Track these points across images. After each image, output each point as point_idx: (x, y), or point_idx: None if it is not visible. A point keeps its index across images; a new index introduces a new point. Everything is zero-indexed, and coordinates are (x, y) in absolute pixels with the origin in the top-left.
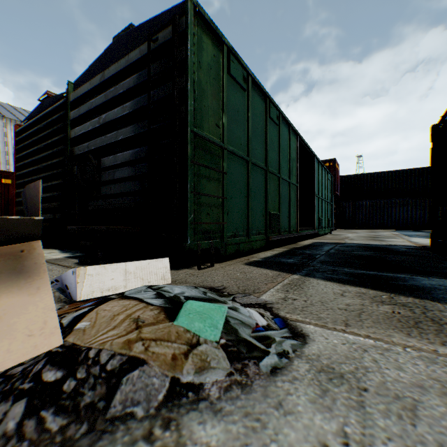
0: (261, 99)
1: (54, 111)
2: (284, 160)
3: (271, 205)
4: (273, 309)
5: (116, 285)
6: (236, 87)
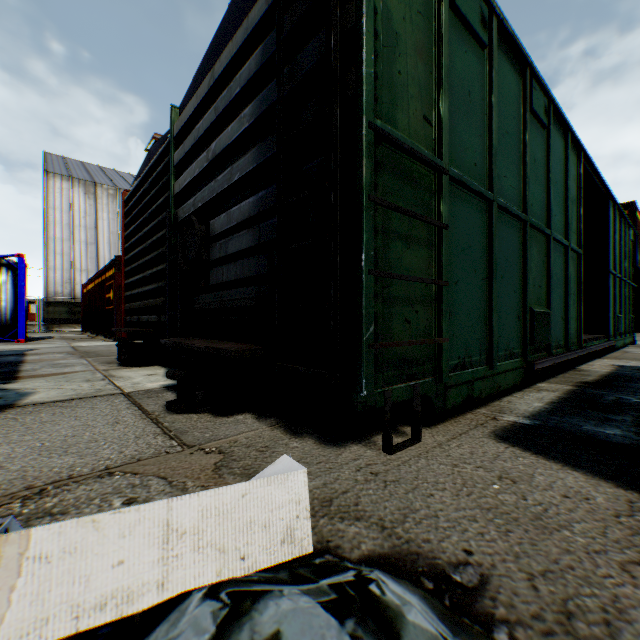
0: (514, 71)
1: (159, 160)
2: (556, 201)
3: (532, 295)
4: None
5: (132, 582)
6: (465, 40)
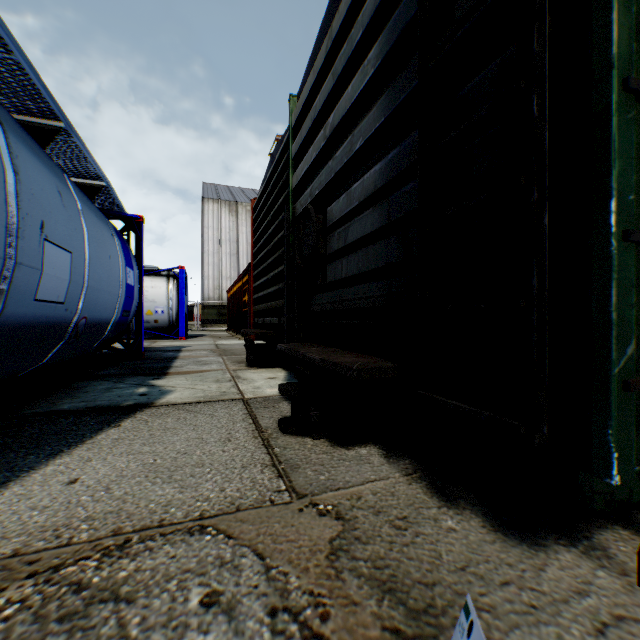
0: None
1: (280, 159)
2: None
3: None
4: None
5: None
6: None
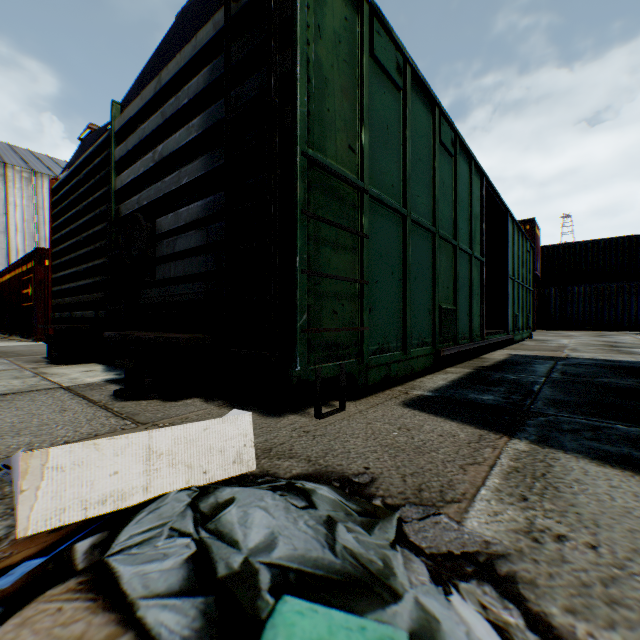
0: (426, 109)
1: (97, 152)
2: (462, 217)
3: (442, 294)
4: (518, 582)
5: (125, 486)
6: (384, 83)
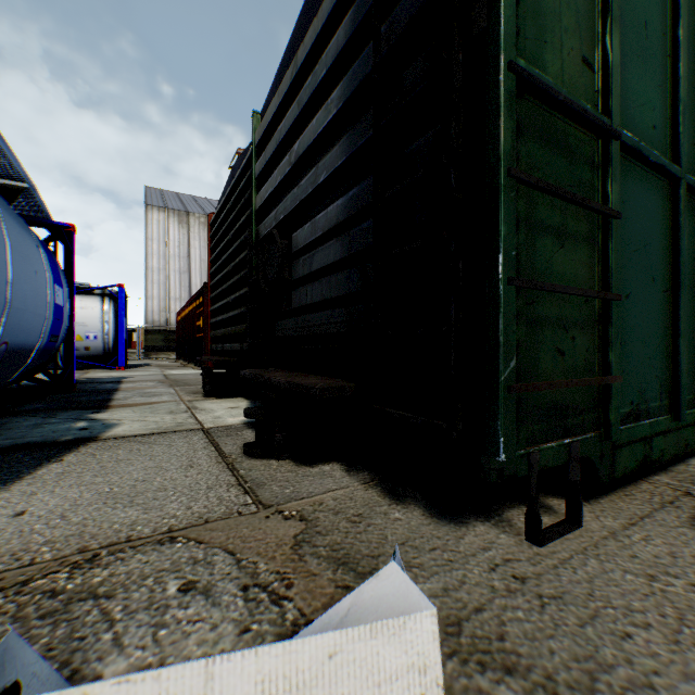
0: None
1: (242, 175)
2: None
3: None
4: None
5: None
6: None
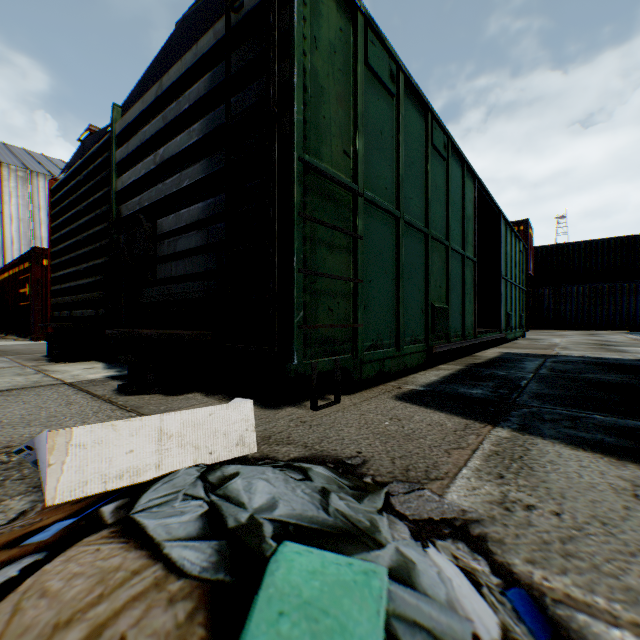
0: (419, 114)
1: (97, 153)
2: (455, 218)
3: (434, 293)
4: (488, 541)
5: (139, 464)
6: (378, 90)
